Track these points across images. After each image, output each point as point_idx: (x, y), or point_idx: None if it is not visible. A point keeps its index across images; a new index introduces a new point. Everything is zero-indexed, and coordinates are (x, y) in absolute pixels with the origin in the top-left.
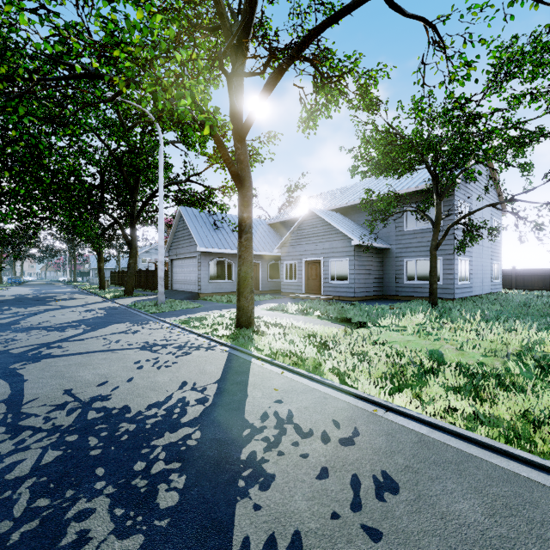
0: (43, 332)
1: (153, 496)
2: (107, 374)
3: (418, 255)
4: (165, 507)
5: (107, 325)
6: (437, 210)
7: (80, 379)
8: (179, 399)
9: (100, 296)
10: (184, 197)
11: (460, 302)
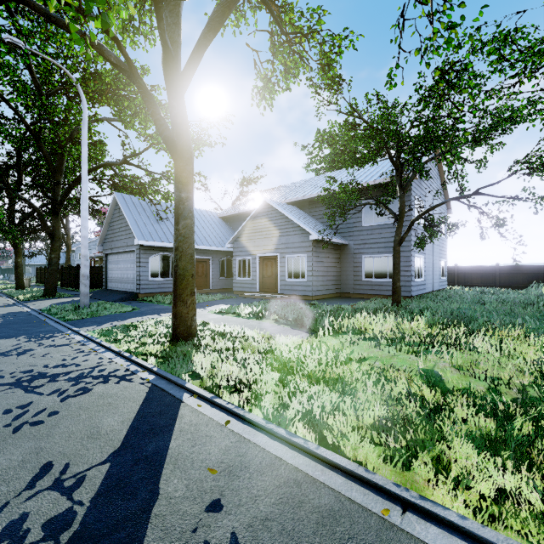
0: None
1: None
2: None
3: (375, 252)
4: None
5: None
6: (401, 202)
7: None
8: (9, 524)
9: (12, 298)
10: (122, 183)
11: (418, 300)
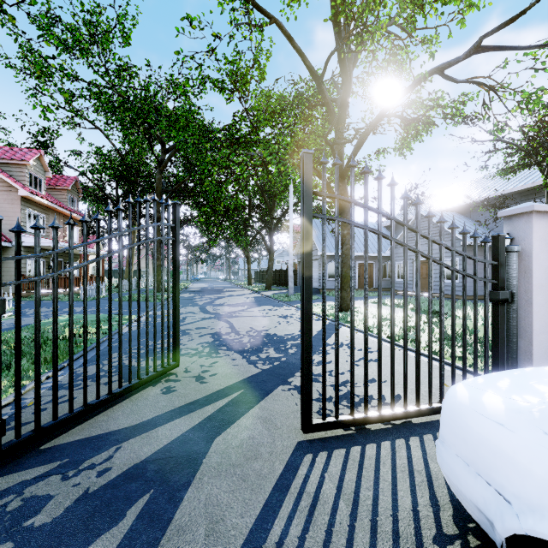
0: (228, 307)
1: (287, 350)
2: (265, 324)
3: None
4: (290, 352)
5: (259, 306)
6: None
7: (254, 324)
8: (298, 334)
9: (250, 290)
10: None
11: None
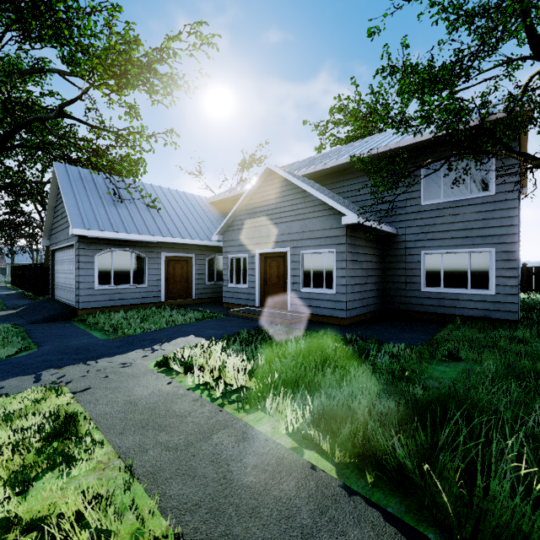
0: None
1: None
2: None
3: (446, 245)
4: None
5: None
6: None
7: None
8: None
9: None
10: (78, 155)
11: None
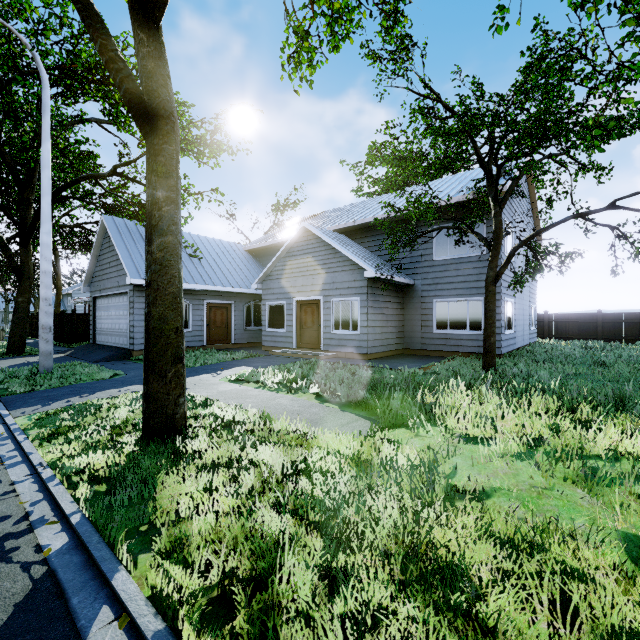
0: None
1: None
2: None
3: (451, 294)
4: None
5: None
6: (497, 222)
7: None
8: None
9: None
10: (116, 204)
11: (511, 360)
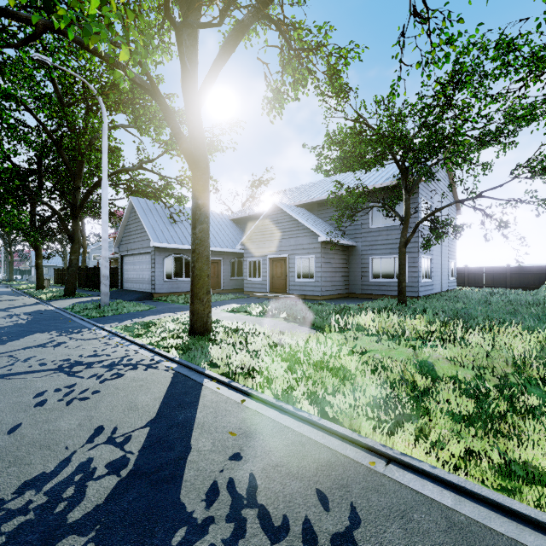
0: None
1: None
2: None
3: (383, 253)
4: None
5: (24, 335)
6: (406, 205)
7: None
8: (80, 464)
9: (35, 298)
10: (137, 187)
11: (424, 300)
